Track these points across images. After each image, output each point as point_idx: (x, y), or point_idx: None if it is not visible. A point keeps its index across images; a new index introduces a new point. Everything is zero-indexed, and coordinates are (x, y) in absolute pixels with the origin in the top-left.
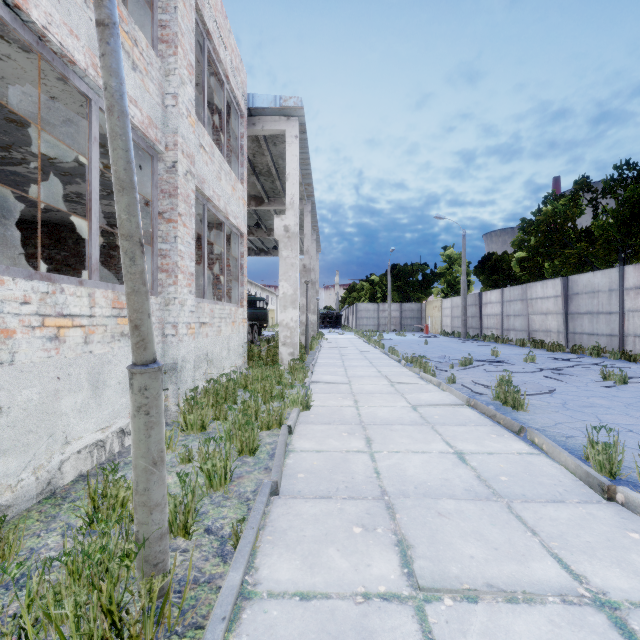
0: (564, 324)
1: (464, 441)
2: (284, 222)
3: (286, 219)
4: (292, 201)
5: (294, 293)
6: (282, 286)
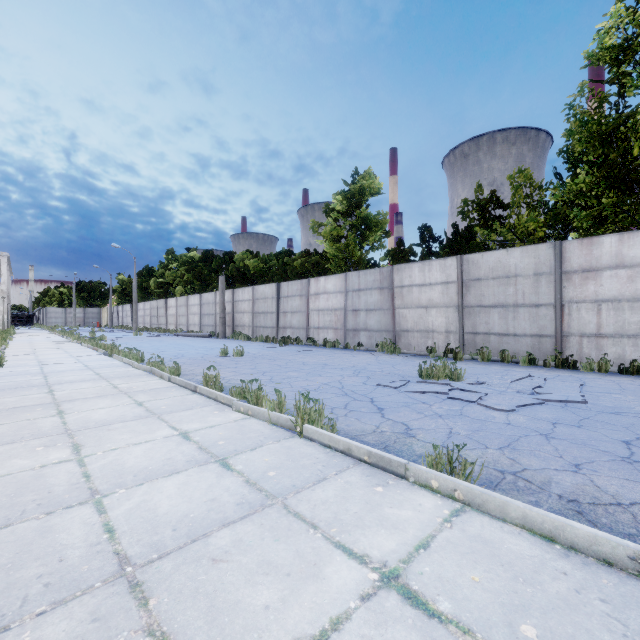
0: (132, 320)
1: (45, 334)
2: (1, 288)
3: (2, 287)
4: (5, 282)
5: (6, 310)
6: (0, 308)
